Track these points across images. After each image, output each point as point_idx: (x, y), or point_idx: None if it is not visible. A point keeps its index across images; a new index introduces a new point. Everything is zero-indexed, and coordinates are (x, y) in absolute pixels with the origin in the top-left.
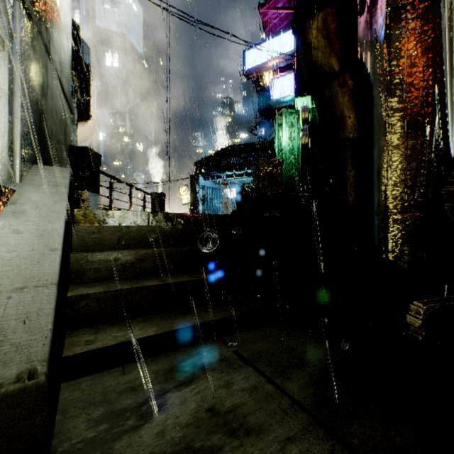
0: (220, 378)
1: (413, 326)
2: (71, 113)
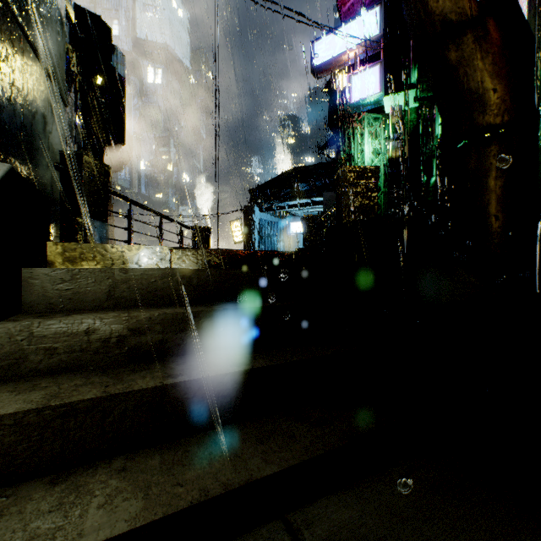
0: None
1: None
2: (63, 103)
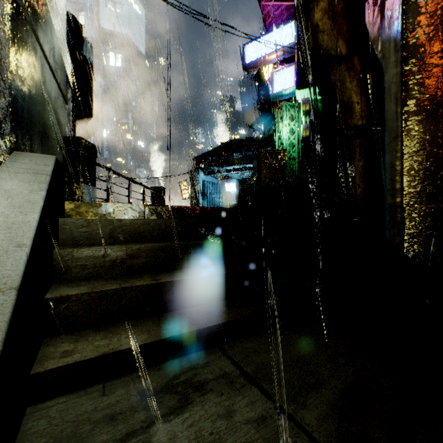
0: (219, 403)
1: None
2: (65, 102)
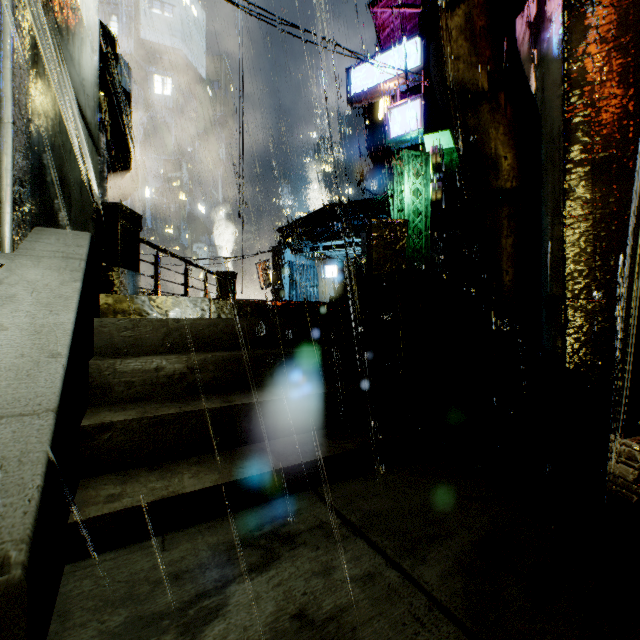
0: (314, 559)
1: (623, 479)
2: (98, 154)
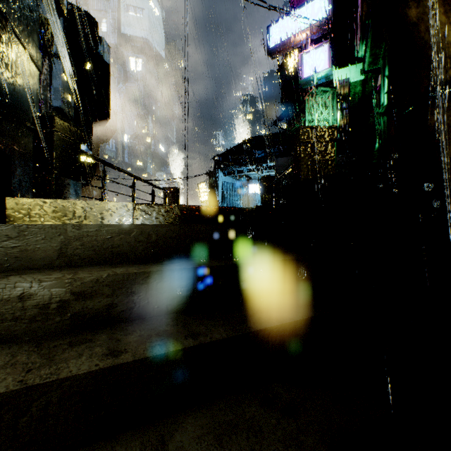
0: None
1: None
2: (37, 68)
